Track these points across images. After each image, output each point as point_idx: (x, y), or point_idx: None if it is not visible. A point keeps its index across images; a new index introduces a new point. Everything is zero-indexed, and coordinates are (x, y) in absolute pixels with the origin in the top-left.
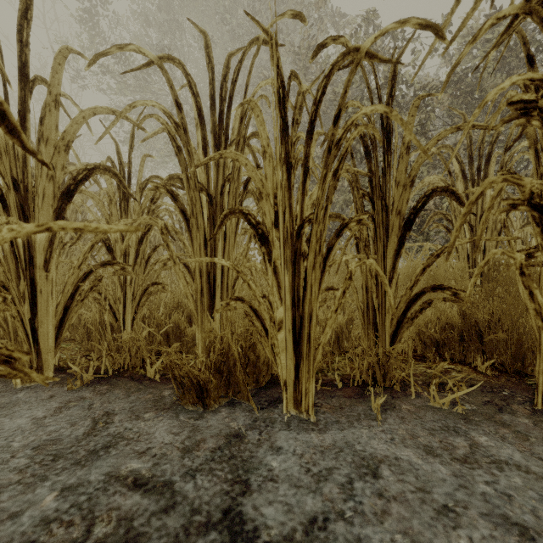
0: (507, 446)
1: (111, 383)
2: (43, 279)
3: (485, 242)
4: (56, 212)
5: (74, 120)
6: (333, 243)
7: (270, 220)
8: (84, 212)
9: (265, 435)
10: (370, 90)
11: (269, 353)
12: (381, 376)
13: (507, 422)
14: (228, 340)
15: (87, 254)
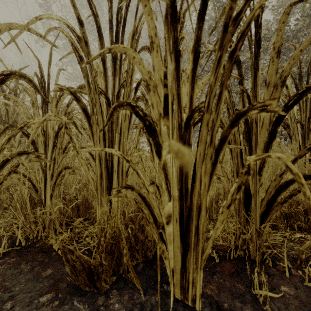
0: None
1: (22, 254)
2: None
3: None
4: None
5: None
6: (228, 133)
7: (157, 111)
8: None
9: None
10: None
11: (156, 239)
12: (253, 251)
13: None
14: (118, 226)
15: (5, 145)
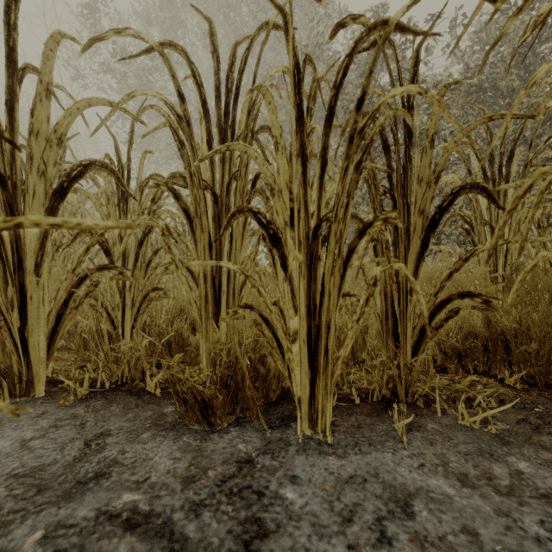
0: (551, 473)
1: (108, 397)
2: (34, 285)
3: (507, 245)
4: (48, 212)
5: (67, 112)
6: (355, 244)
7: (282, 219)
8: (83, 214)
9: (277, 460)
10: (392, 77)
11: (281, 366)
12: (402, 390)
13: (547, 445)
14: (236, 352)
15: (82, 257)
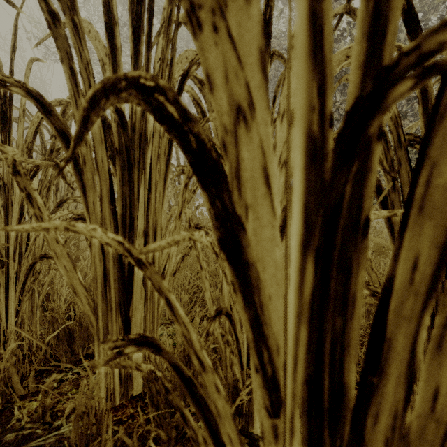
0: None
1: None
2: None
3: None
4: None
5: None
6: None
7: (228, 99)
8: None
9: None
10: None
11: None
12: None
13: None
14: None
15: None
